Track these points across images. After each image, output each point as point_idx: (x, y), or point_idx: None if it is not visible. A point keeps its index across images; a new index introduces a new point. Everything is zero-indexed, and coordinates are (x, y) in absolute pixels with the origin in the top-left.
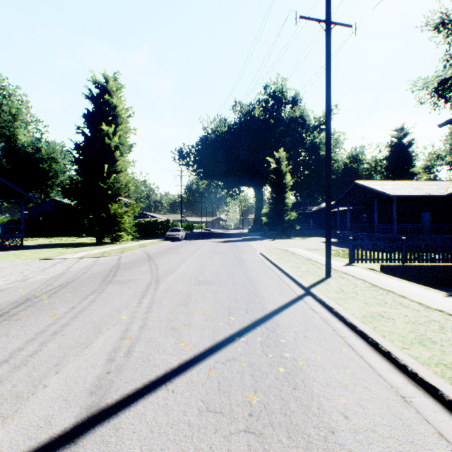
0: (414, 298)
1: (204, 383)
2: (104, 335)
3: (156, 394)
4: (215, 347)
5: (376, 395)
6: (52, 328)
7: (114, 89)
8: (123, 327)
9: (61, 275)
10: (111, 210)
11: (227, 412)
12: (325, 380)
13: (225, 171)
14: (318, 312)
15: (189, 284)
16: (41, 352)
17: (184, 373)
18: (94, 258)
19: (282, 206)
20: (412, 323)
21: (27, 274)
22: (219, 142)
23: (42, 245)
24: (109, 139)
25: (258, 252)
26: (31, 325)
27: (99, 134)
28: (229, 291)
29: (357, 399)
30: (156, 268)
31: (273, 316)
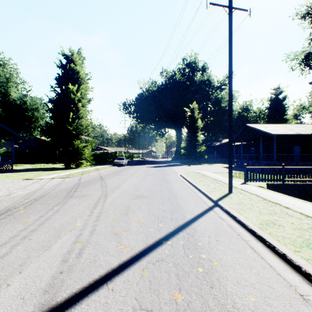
0: (296, 209)
1: (138, 282)
2: (62, 239)
3: (98, 293)
4: (147, 249)
5: (279, 293)
6: (23, 233)
7: (77, 59)
8: (77, 232)
9: (36, 191)
10: (75, 144)
11: (156, 311)
12: (236, 279)
13: (155, 117)
14: (225, 220)
15: (129, 198)
16: (10, 254)
17: (122, 272)
18: (62, 178)
19: (195, 142)
20: (298, 229)
21: (12, 190)
22: (151, 97)
23: (27, 169)
24: (73, 95)
25: (179, 174)
26: (7, 230)
27: (66, 91)
28: (158, 203)
29: (264, 297)
30: (105, 185)
31: (191, 223)
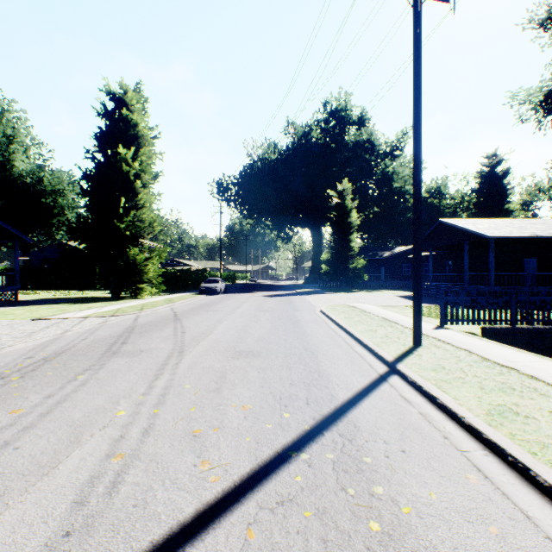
0: (550, 380)
1: None
2: (83, 449)
3: None
4: (259, 473)
5: None
6: (5, 433)
7: (134, 102)
8: (117, 432)
9: (51, 342)
10: (130, 255)
11: None
12: None
13: (275, 208)
14: (415, 403)
15: (225, 357)
16: None
17: (203, 535)
18: (104, 317)
19: (346, 251)
20: None
21: (5, 341)
22: (268, 172)
23: (42, 300)
24: (127, 165)
25: (318, 309)
26: None
27: (114, 159)
28: (281, 367)
29: None
30: (182, 331)
31: (348, 410)
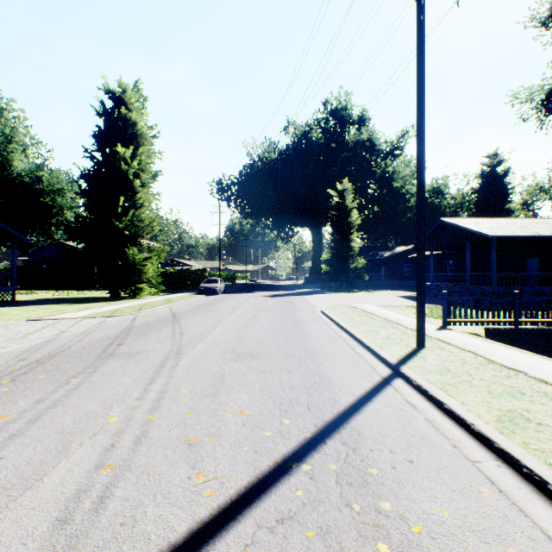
0: None
1: None
2: (70, 459)
3: None
4: (258, 486)
5: None
6: None
7: (133, 101)
8: (108, 440)
9: (45, 343)
10: (128, 255)
11: None
12: None
13: (275, 207)
14: (420, 409)
15: (223, 359)
16: None
17: None
18: (101, 318)
19: (346, 251)
20: None
21: None
22: (268, 171)
23: (40, 300)
24: (126, 164)
25: (319, 310)
26: None
27: (113, 158)
28: (281, 370)
29: None
30: (180, 332)
31: (351, 416)
